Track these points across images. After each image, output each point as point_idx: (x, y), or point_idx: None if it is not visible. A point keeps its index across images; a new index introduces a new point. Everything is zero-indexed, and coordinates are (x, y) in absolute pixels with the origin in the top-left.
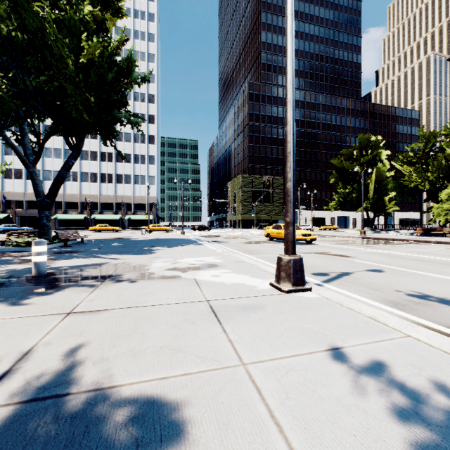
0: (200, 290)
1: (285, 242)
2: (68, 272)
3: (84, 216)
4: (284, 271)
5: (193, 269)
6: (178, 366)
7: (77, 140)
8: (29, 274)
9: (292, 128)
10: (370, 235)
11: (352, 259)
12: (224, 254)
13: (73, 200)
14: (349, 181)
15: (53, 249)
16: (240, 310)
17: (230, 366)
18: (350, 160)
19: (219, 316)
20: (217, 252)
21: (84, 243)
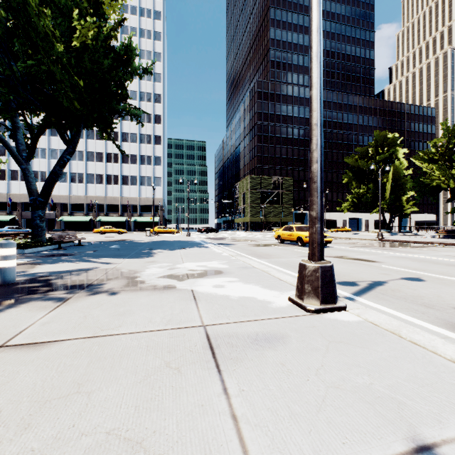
0: (196, 307)
1: (310, 244)
2: (42, 280)
3: (90, 218)
4: (309, 283)
5: (192, 277)
6: None
7: (72, 135)
8: None
9: (320, 91)
10: (388, 237)
11: (378, 264)
12: (231, 258)
13: (79, 201)
14: (364, 180)
15: (44, 251)
16: (251, 344)
17: None
18: (365, 158)
19: (218, 355)
20: (223, 255)
21: (82, 245)
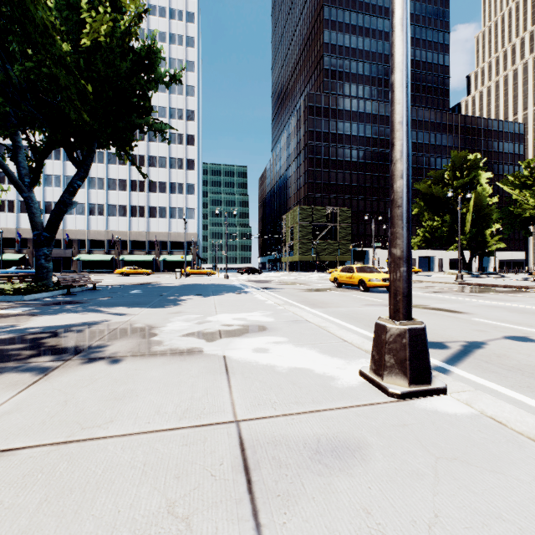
0: (227, 385)
1: (392, 295)
2: (30, 339)
3: (111, 256)
4: (391, 353)
5: (225, 335)
6: None
7: (84, 155)
8: None
9: (406, 74)
10: (469, 280)
11: (467, 316)
12: (277, 308)
13: (98, 237)
14: (438, 211)
15: (49, 298)
16: (310, 461)
17: None
18: (439, 184)
19: (256, 486)
20: (267, 304)
21: (96, 290)
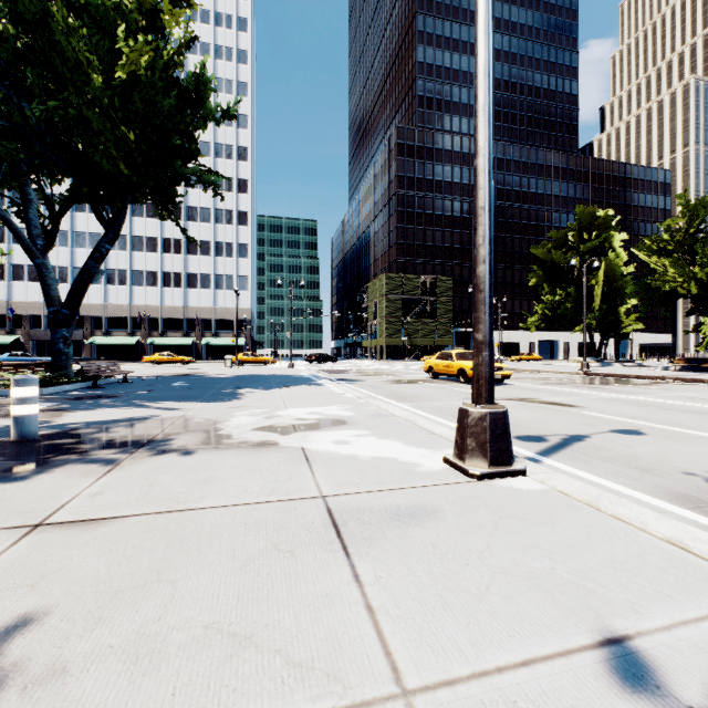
0: (310, 471)
1: (475, 380)
2: (78, 434)
3: (137, 339)
4: (473, 437)
5: (301, 429)
6: (237, 699)
7: (114, 212)
8: (7, 438)
9: (488, 160)
10: (597, 369)
11: (579, 410)
12: (358, 402)
13: (119, 314)
14: (561, 282)
15: (72, 392)
16: (390, 520)
17: (370, 701)
18: (562, 248)
19: (345, 534)
20: (346, 397)
21: (128, 382)
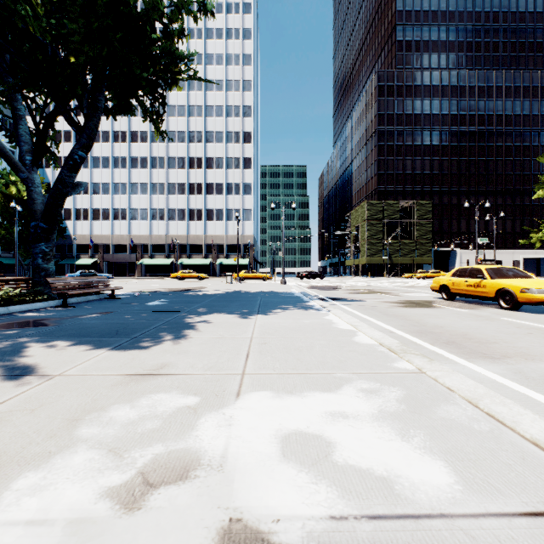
0: None
1: None
2: None
3: (171, 260)
4: None
5: None
6: None
7: (85, 114)
8: None
9: None
10: None
11: None
12: (399, 369)
13: (159, 242)
14: None
15: (27, 312)
16: None
17: None
18: None
19: None
20: (362, 345)
21: (114, 299)
